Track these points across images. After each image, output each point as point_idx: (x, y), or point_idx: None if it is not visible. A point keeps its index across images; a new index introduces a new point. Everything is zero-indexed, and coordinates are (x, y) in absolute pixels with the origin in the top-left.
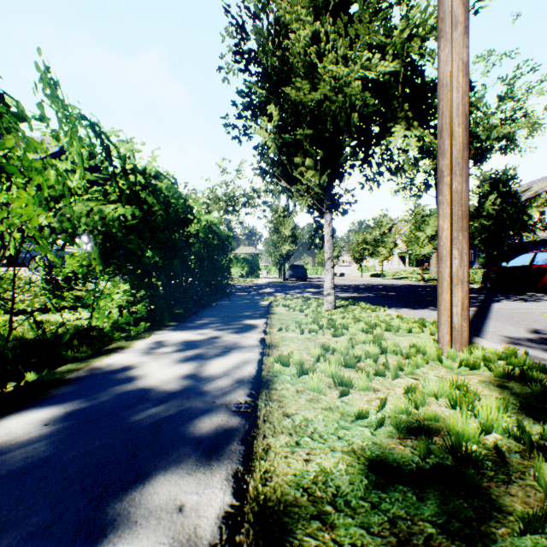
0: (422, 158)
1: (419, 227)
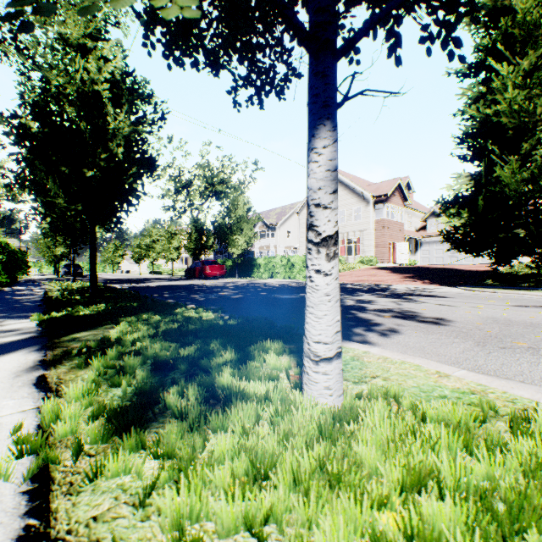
0: (182, 191)
1: (171, 241)
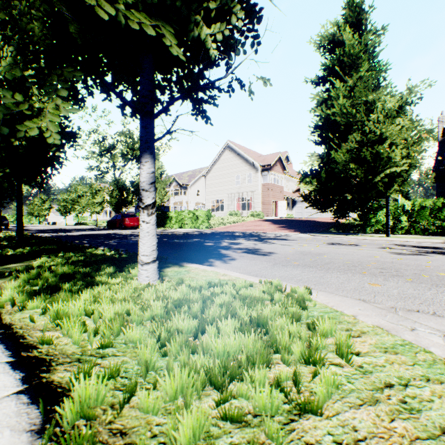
0: (105, 153)
1: (95, 196)
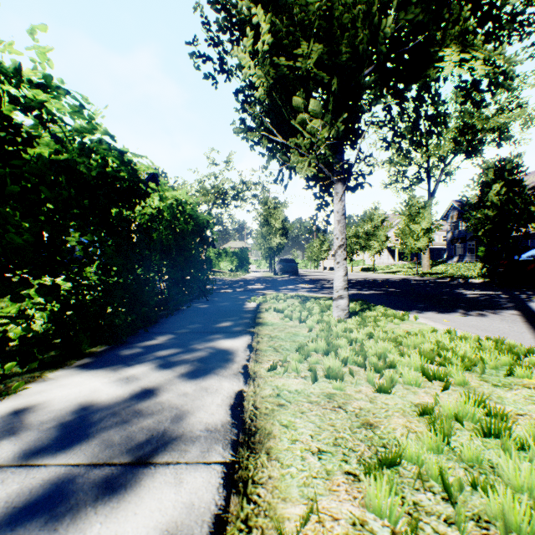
0: (414, 150)
1: (413, 220)
